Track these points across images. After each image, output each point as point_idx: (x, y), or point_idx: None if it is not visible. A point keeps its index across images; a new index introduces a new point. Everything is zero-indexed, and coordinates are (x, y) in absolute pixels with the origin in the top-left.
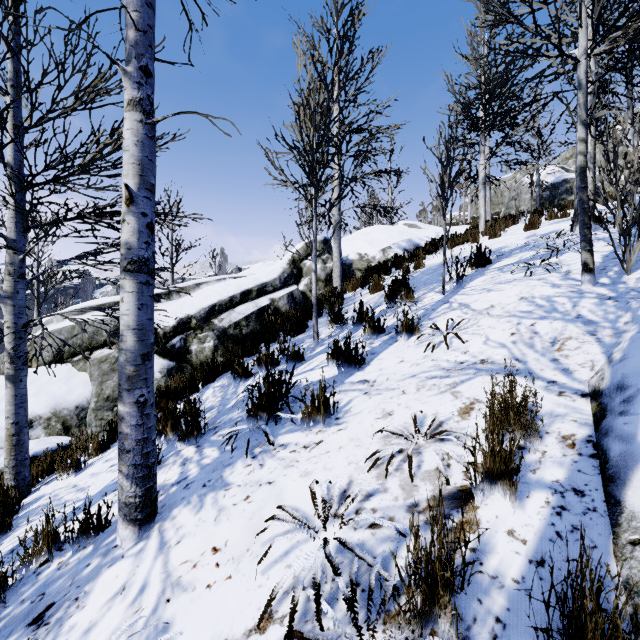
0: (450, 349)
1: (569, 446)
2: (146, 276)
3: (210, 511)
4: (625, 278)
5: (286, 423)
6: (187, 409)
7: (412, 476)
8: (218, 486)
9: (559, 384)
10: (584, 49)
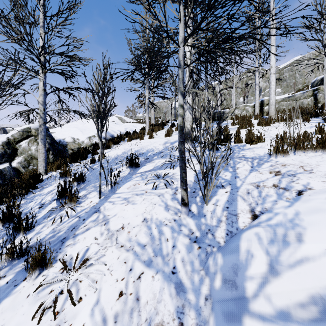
0: (57, 319)
1: None
2: None
3: None
4: (205, 209)
5: None
6: None
7: None
8: None
9: None
10: (182, 38)
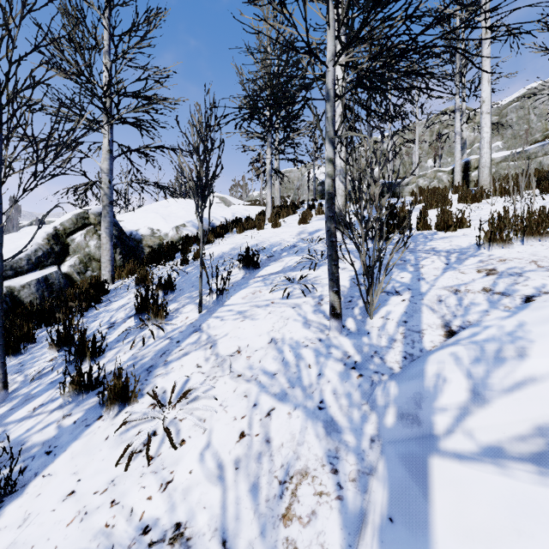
0: (152, 465)
1: None
2: None
3: None
4: (369, 324)
5: None
6: None
7: None
8: None
9: None
10: (332, 54)
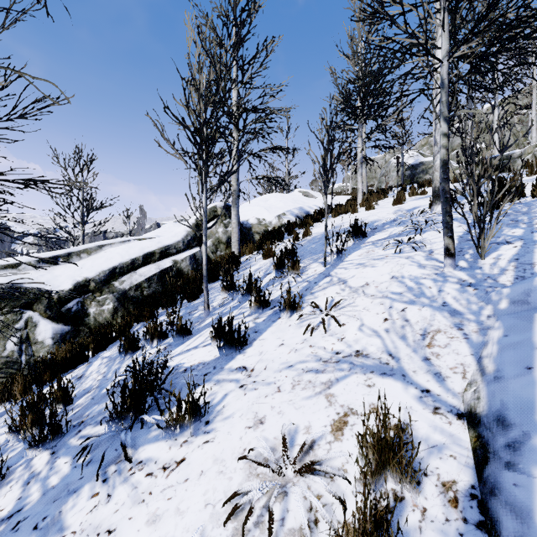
0: (328, 333)
1: (451, 503)
2: None
3: None
4: (480, 263)
5: (153, 426)
6: (57, 395)
7: None
8: (50, 531)
9: (433, 395)
10: (446, 51)
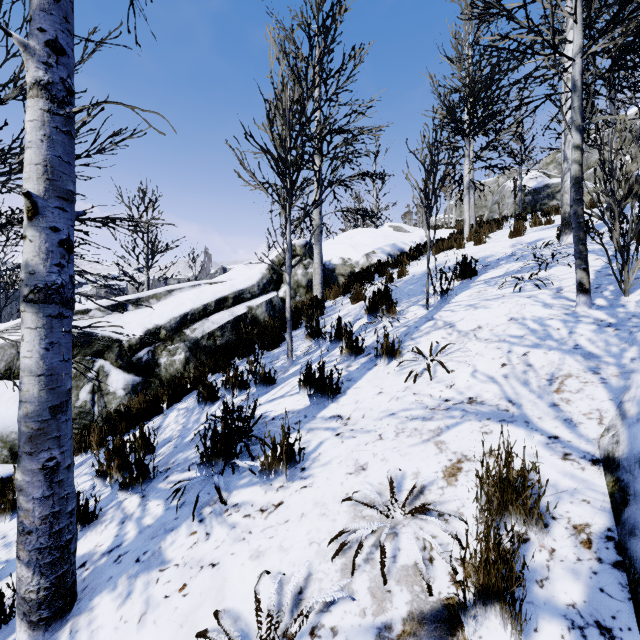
0: (434, 380)
1: (584, 544)
2: (57, 307)
3: (136, 605)
4: (623, 300)
5: (245, 471)
6: (140, 443)
7: (385, 577)
8: (153, 563)
9: (562, 441)
10: (579, 47)
